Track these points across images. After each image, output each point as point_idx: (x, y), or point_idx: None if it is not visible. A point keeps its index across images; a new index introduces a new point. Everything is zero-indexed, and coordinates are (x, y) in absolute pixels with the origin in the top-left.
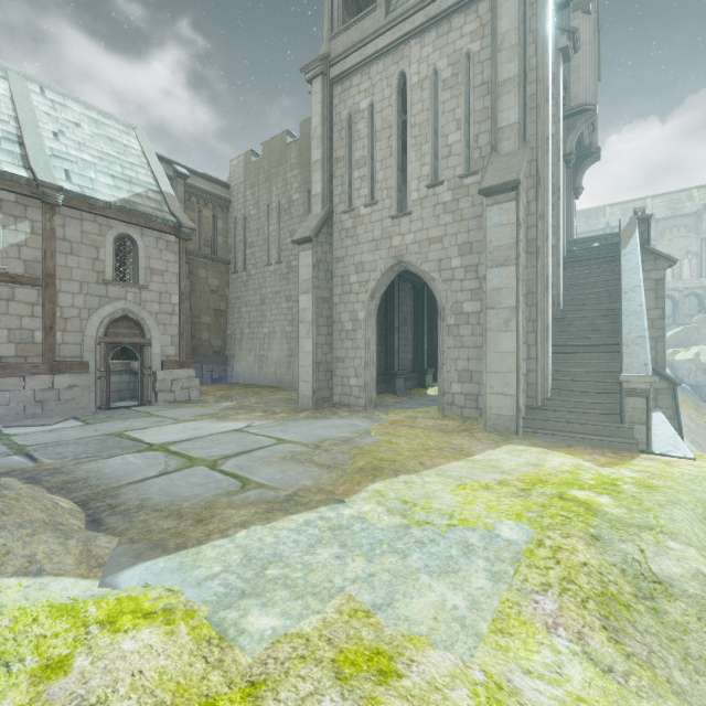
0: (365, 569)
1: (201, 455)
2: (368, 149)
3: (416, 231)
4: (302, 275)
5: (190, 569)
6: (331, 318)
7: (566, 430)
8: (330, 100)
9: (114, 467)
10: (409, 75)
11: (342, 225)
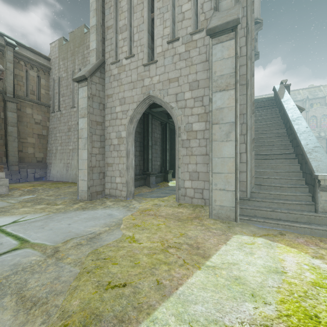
0: None
1: None
2: (128, 19)
3: (160, 74)
4: (81, 104)
5: None
6: (103, 136)
7: (272, 217)
8: None
9: None
10: None
11: (111, 72)
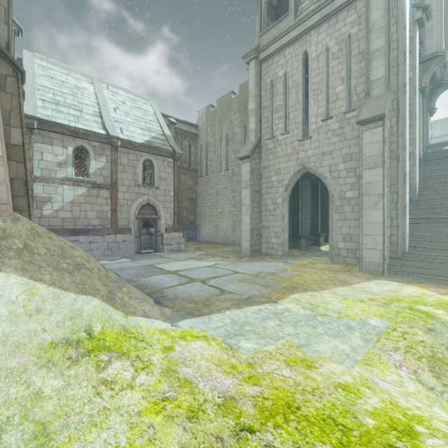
0: (294, 331)
1: (195, 277)
2: (284, 100)
3: (314, 148)
4: (243, 177)
5: (208, 323)
6: (260, 202)
7: (418, 273)
8: (259, 73)
9: (155, 280)
10: (310, 53)
11: (267, 147)
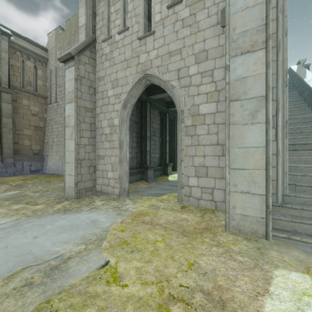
0: None
1: None
2: None
3: (158, 47)
4: (67, 88)
5: None
6: (94, 124)
7: None
8: None
9: None
10: None
11: (102, 51)
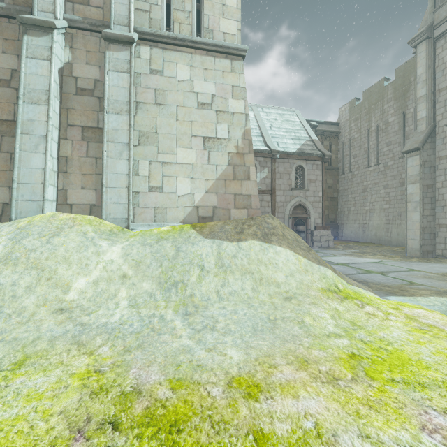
0: None
1: (369, 269)
2: None
3: None
4: (410, 172)
5: (417, 301)
6: (433, 198)
7: None
8: (432, 53)
9: None
10: None
11: (444, 134)
